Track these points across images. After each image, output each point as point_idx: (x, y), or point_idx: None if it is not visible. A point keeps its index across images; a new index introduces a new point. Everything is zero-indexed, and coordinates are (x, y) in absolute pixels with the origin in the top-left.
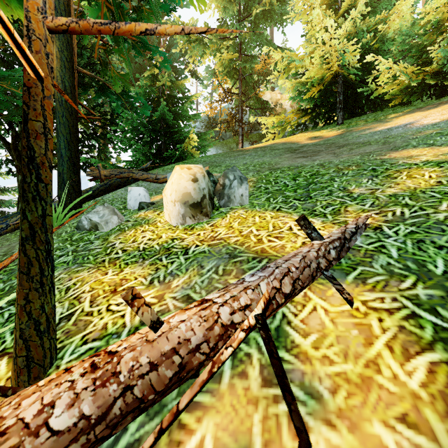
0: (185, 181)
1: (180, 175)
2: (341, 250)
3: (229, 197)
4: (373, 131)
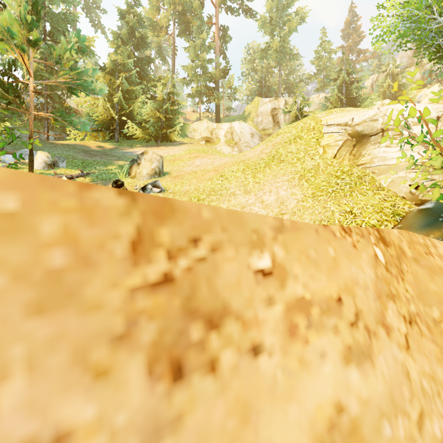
0: (45, 157)
1: (42, 155)
2: (87, 174)
3: (59, 164)
4: (123, 152)
